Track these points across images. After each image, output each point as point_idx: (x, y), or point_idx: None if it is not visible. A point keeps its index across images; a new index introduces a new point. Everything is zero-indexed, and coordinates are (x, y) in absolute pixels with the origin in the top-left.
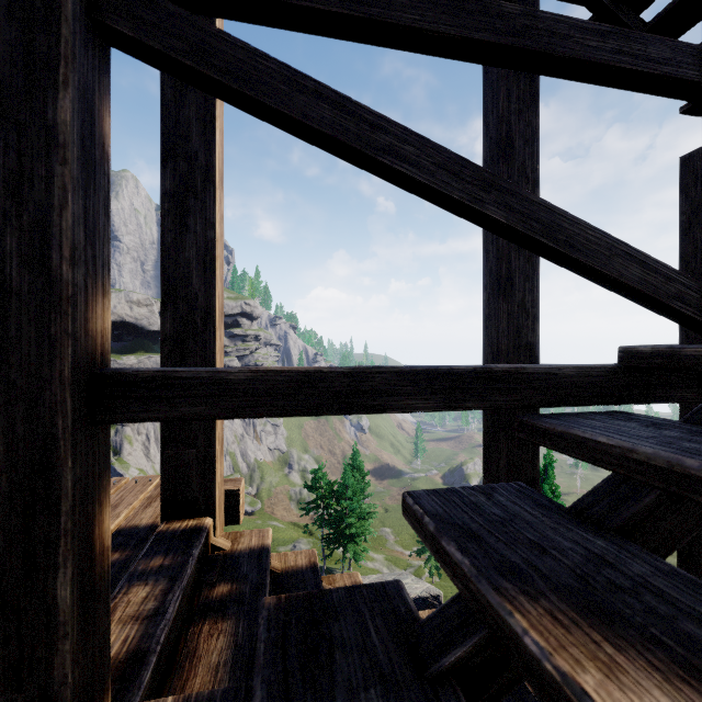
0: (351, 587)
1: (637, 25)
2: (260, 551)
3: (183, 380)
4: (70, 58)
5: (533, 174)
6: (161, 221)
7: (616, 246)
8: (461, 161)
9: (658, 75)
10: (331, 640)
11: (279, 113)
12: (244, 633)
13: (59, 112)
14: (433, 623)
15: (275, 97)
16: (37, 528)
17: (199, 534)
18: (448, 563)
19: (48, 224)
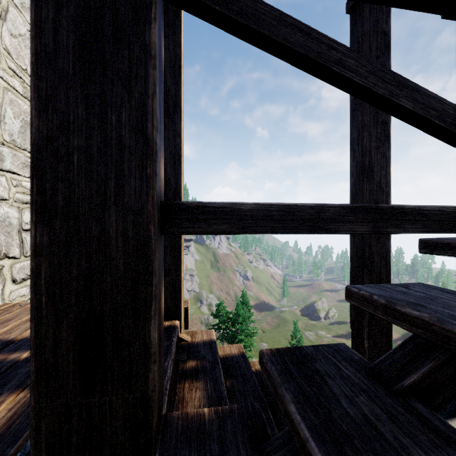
0: (314, 345)
1: None
2: (210, 342)
3: (214, 208)
4: (156, 3)
5: None
6: None
7: None
8: (384, 69)
9: None
10: (318, 371)
11: (270, 39)
12: (211, 389)
13: (152, 36)
14: (386, 363)
15: (269, 29)
16: (139, 293)
17: (174, 330)
18: (404, 319)
19: (146, 105)
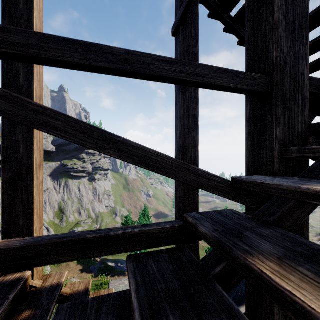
0: None
1: (243, 33)
2: (56, 286)
3: None
4: None
5: (196, 99)
6: (2, 120)
7: (182, 165)
8: (91, 128)
9: (202, 82)
10: None
11: None
12: None
13: None
14: None
15: None
16: None
17: (18, 283)
18: None
19: None
